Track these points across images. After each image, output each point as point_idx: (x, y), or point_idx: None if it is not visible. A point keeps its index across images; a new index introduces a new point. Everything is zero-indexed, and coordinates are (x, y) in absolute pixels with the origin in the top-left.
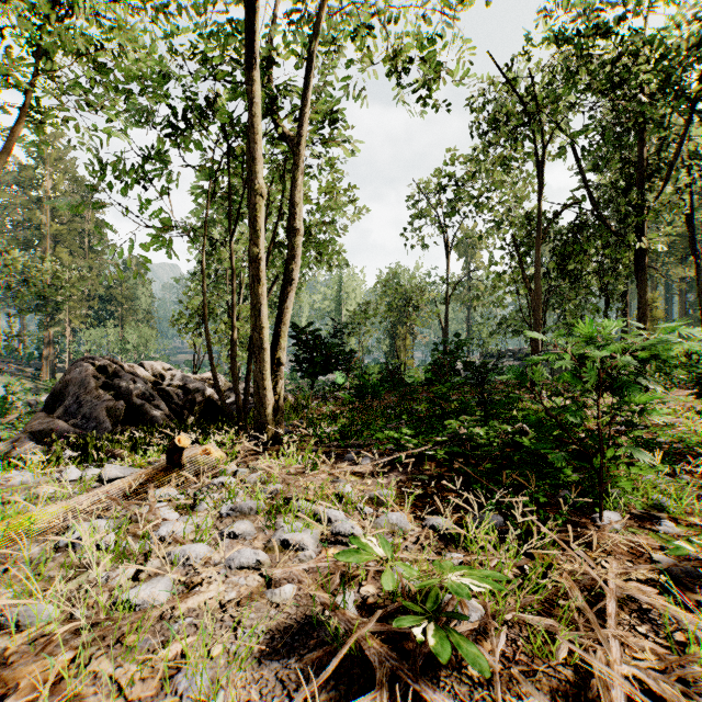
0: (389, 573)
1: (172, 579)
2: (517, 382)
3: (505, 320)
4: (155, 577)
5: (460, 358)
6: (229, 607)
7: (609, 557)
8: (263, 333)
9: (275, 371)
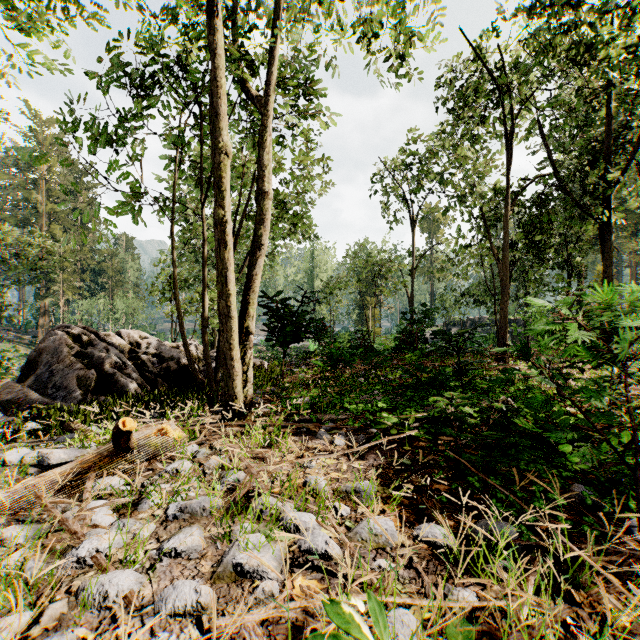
0: None
1: (75, 637)
2: (517, 355)
3: (467, 291)
4: (53, 632)
5: (428, 326)
6: None
7: None
8: (231, 301)
9: (244, 340)
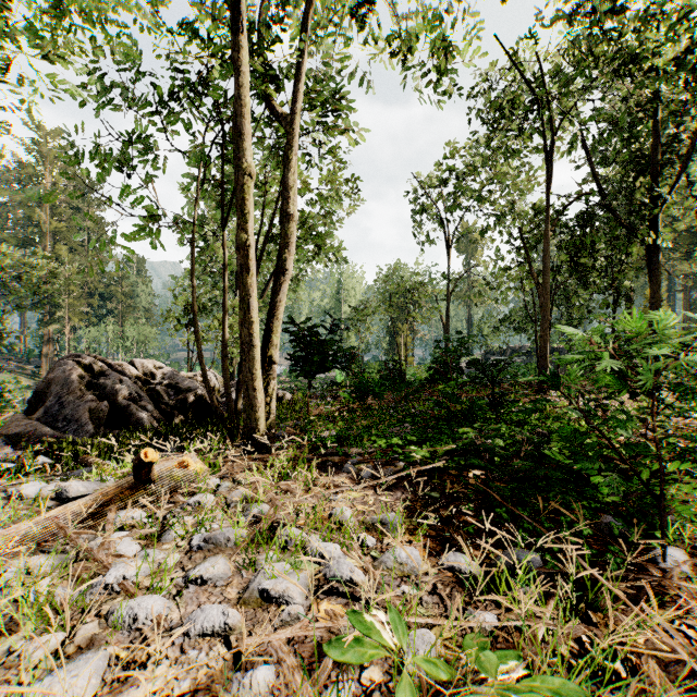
0: (406, 682)
1: (108, 655)
2: (547, 385)
3: (506, 317)
4: (86, 650)
5: (463, 355)
6: None
7: (688, 619)
8: (253, 329)
9: (267, 370)
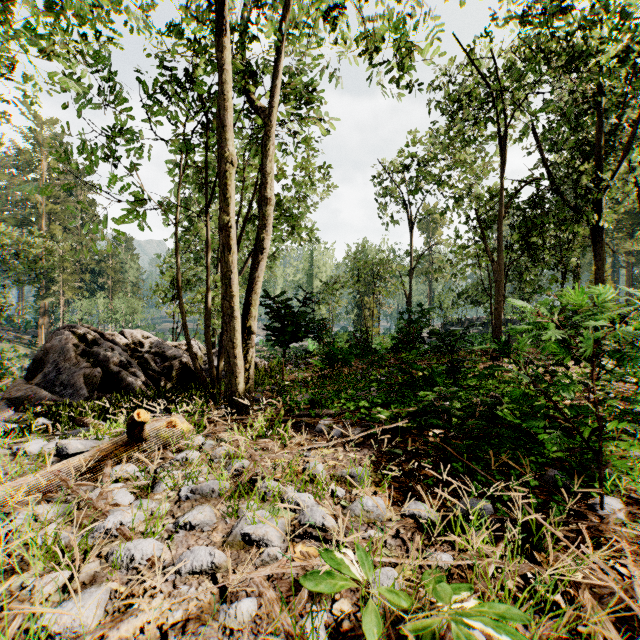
0: (372, 608)
1: (109, 590)
2: (499, 352)
3: (464, 291)
4: (90, 586)
5: (425, 326)
6: (171, 634)
7: (622, 559)
8: (234, 302)
9: (246, 339)
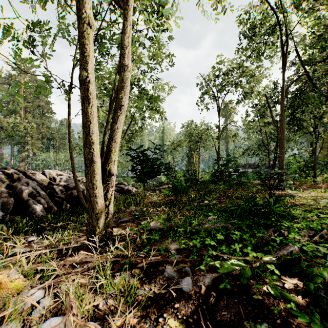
0: None
1: None
2: None
3: (248, 148)
4: None
5: (232, 168)
6: None
7: None
8: (93, 148)
9: (107, 180)
